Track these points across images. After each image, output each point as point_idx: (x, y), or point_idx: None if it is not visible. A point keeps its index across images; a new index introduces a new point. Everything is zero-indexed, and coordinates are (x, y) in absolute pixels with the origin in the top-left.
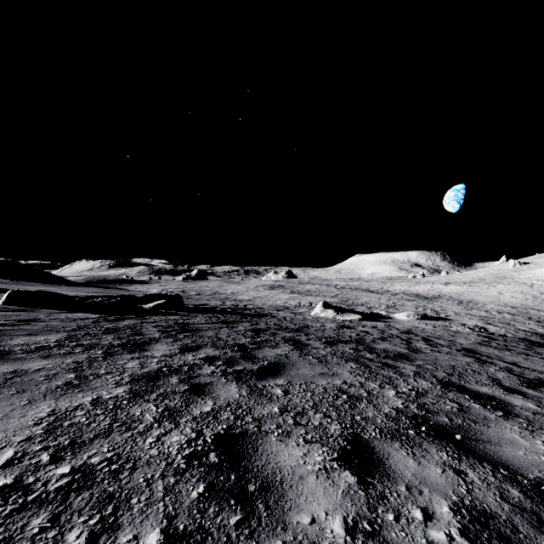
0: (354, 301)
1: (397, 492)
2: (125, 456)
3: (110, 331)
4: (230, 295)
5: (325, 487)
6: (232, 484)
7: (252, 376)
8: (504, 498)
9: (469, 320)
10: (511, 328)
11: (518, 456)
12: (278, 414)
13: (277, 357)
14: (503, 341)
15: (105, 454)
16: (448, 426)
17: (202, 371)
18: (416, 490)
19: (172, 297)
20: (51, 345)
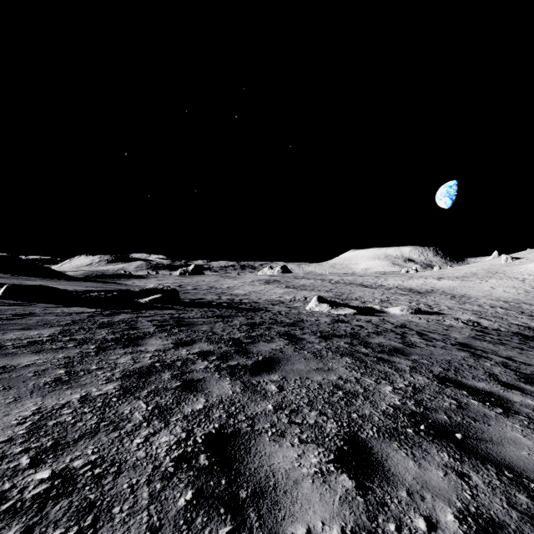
0: (349, 295)
1: (398, 498)
2: (110, 458)
3: (105, 325)
4: (226, 289)
5: (321, 493)
6: (222, 489)
7: (246, 372)
8: (511, 504)
9: (462, 315)
10: (504, 322)
11: (522, 456)
12: (272, 412)
13: (272, 352)
14: (497, 335)
15: (89, 456)
16: (447, 424)
17: (196, 366)
18: (417, 496)
19: (168, 292)
20: (44, 340)
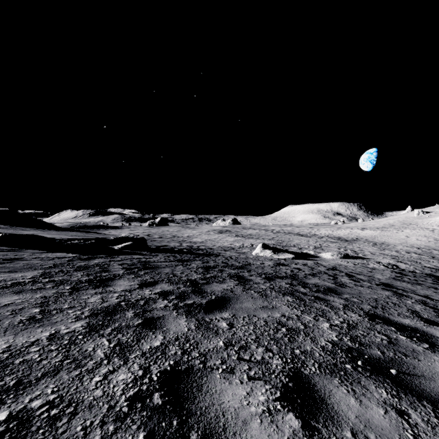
0: (288, 243)
1: None
2: (68, 398)
3: (81, 268)
4: (186, 238)
5: (269, 434)
6: (173, 431)
7: (201, 310)
8: None
9: (383, 259)
10: (418, 265)
11: None
12: (223, 348)
13: (223, 291)
14: (413, 276)
15: (48, 396)
16: (381, 359)
17: (156, 305)
18: (362, 437)
19: (137, 240)
20: (26, 281)
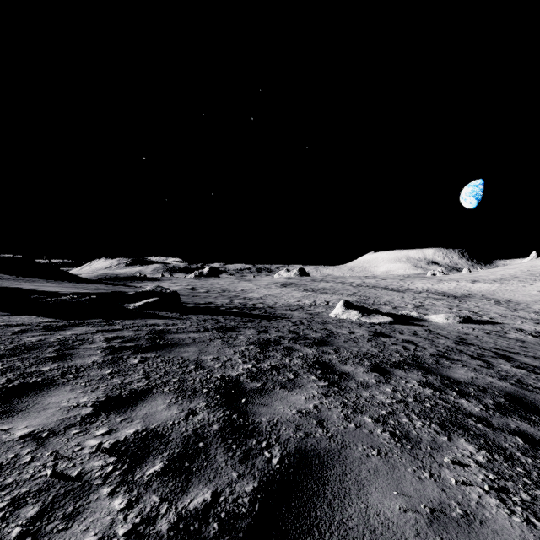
0: (375, 300)
1: None
2: None
3: (17, 350)
4: (240, 292)
5: None
6: None
7: None
8: None
9: (523, 324)
10: None
11: None
12: None
13: (300, 424)
14: None
15: None
16: None
17: (66, 537)
18: None
19: (165, 295)
20: None
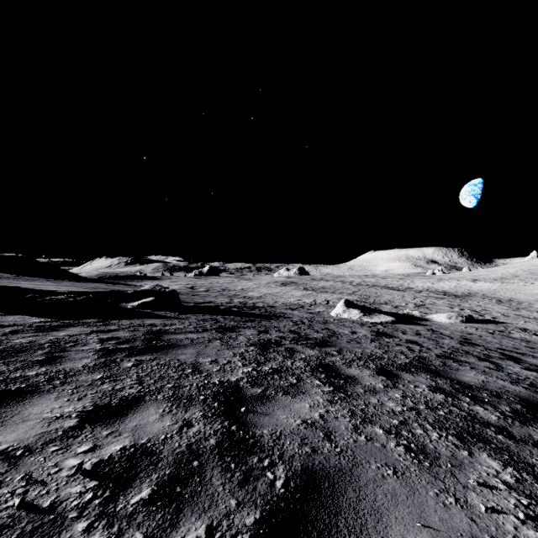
0: (376, 299)
1: None
2: None
3: (4, 353)
4: (240, 291)
5: None
6: None
7: None
8: None
9: (527, 324)
10: None
11: None
12: None
13: (306, 437)
14: None
15: None
16: None
17: None
18: None
19: (164, 294)
20: None
